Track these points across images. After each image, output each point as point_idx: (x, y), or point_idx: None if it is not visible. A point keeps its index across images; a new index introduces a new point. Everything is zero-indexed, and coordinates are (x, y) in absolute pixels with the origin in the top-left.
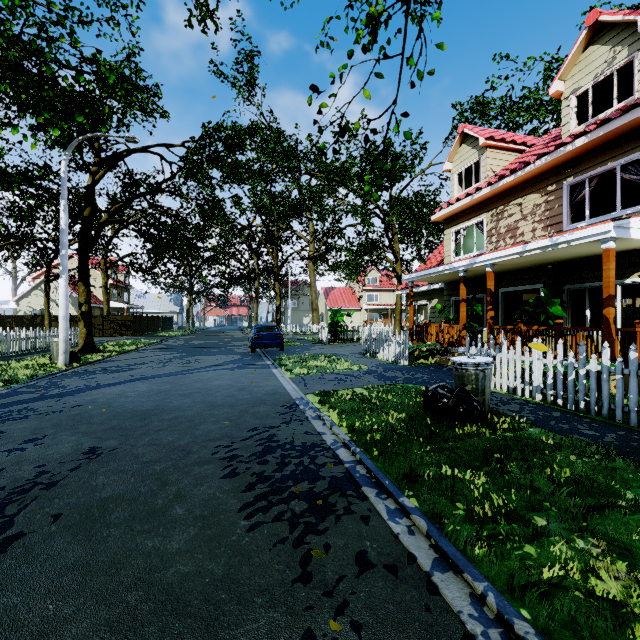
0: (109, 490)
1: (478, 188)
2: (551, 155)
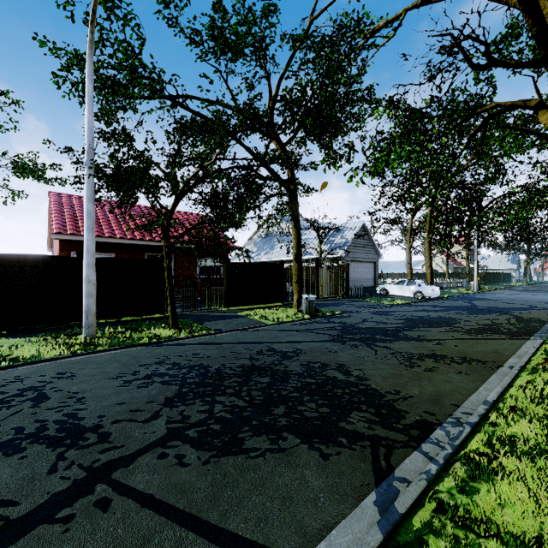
0: (515, 301)
1: None
2: None
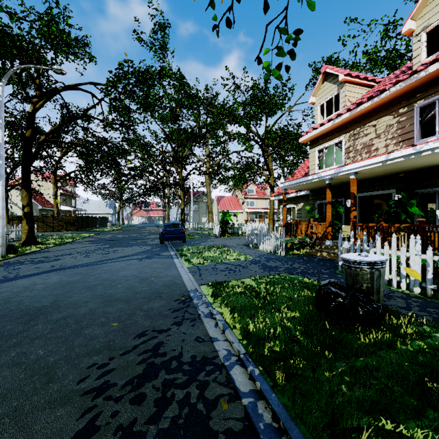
0: None
1: (338, 114)
2: (405, 81)
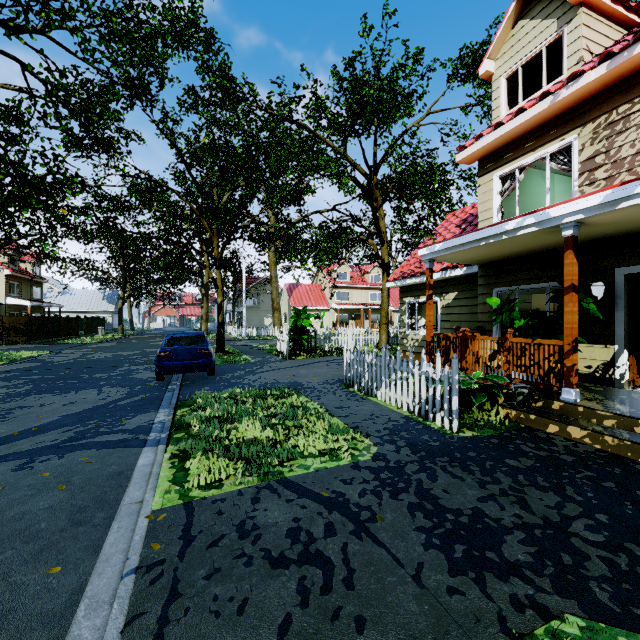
0: None
1: (569, 78)
2: None
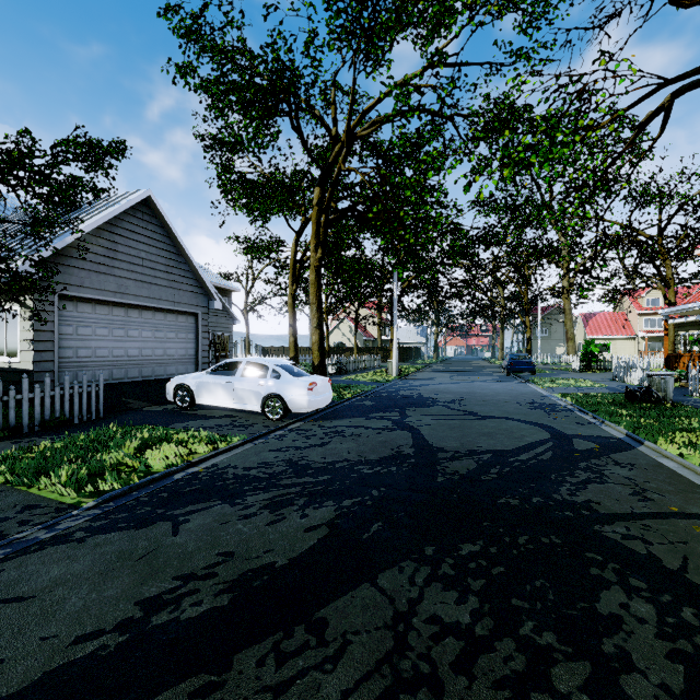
0: (480, 403)
1: None
2: None
